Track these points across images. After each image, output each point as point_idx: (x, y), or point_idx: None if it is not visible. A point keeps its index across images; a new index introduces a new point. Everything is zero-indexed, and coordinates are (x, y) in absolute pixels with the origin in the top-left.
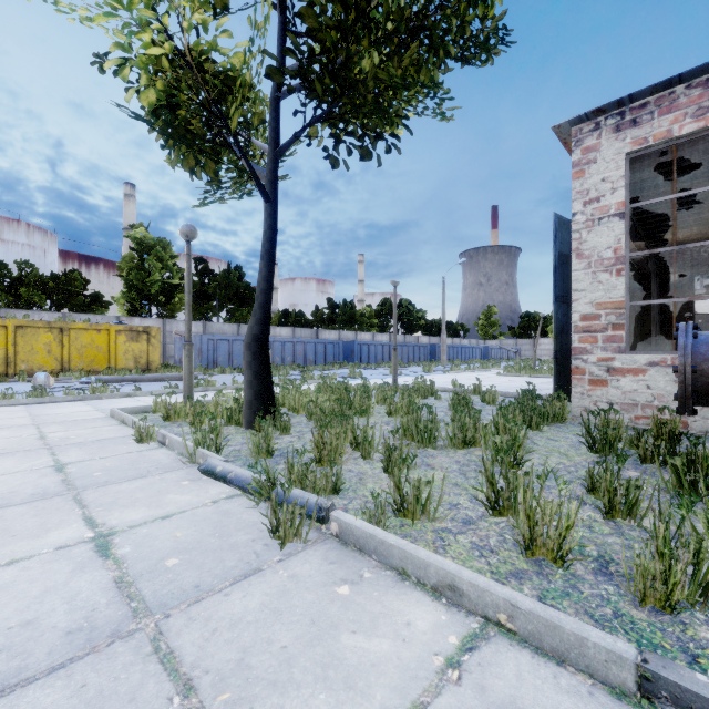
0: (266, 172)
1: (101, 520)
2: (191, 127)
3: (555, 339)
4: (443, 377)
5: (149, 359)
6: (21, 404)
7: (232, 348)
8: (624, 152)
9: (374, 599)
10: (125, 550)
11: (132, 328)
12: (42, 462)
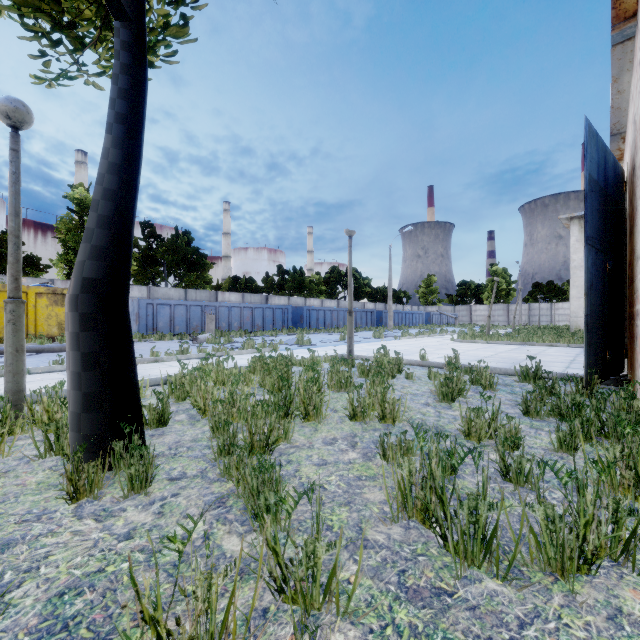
0: None
1: None
2: None
3: (586, 297)
4: (397, 343)
5: None
6: None
7: (173, 313)
8: None
9: None
10: None
11: (56, 290)
12: None
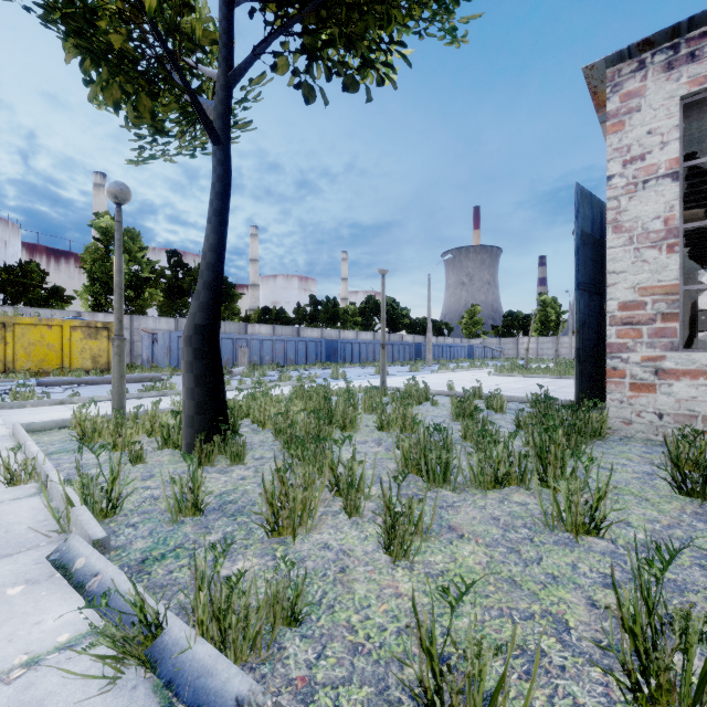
0: (214, 103)
1: None
2: (115, 48)
3: (577, 334)
4: (432, 377)
5: (109, 358)
6: None
7: None
8: (678, 95)
9: None
10: None
11: (89, 324)
12: None
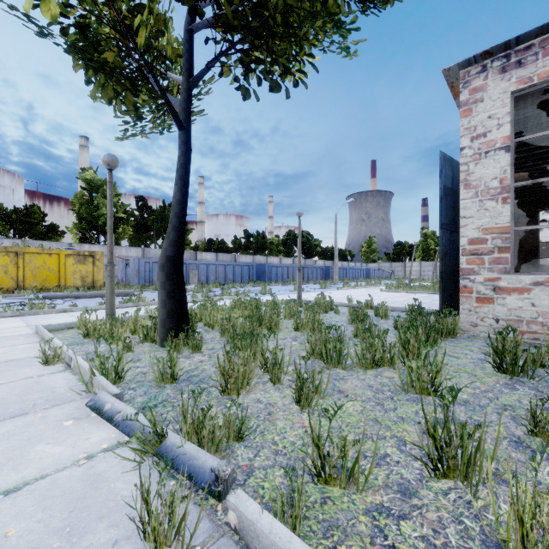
0: (180, 101)
1: None
2: (110, 61)
3: (441, 261)
4: (337, 293)
5: (94, 278)
6: None
7: None
8: (509, 91)
9: None
10: None
11: (79, 252)
12: None
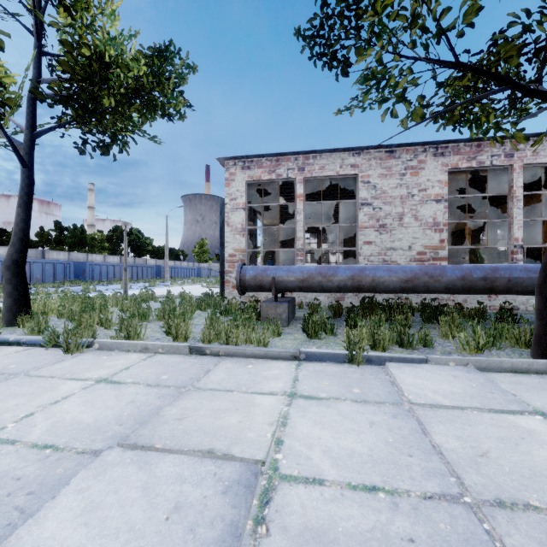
0: (24, 146)
1: None
2: None
3: (221, 265)
4: (164, 289)
5: None
6: None
7: None
8: (245, 180)
9: (117, 357)
10: None
11: None
12: None
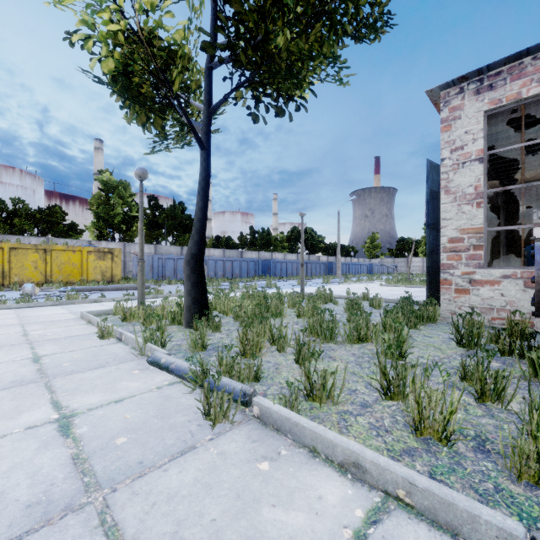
0: (202, 126)
1: (65, 403)
2: (143, 91)
3: (427, 257)
4: (339, 287)
5: (112, 273)
6: (12, 308)
7: (176, 265)
8: (482, 110)
9: (290, 475)
10: (83, 429)
11: (100, 249)
12: (23, 354)
